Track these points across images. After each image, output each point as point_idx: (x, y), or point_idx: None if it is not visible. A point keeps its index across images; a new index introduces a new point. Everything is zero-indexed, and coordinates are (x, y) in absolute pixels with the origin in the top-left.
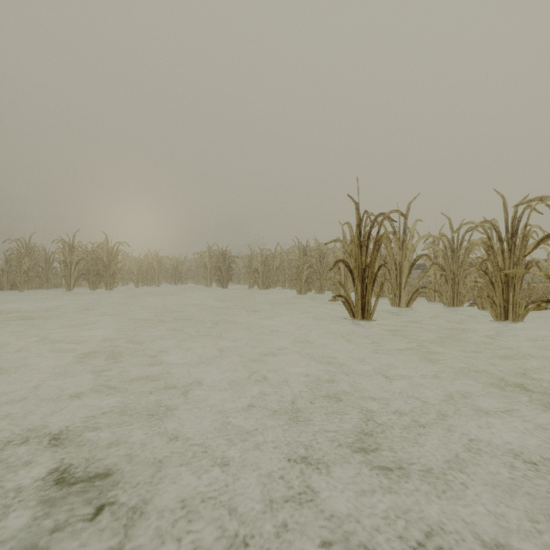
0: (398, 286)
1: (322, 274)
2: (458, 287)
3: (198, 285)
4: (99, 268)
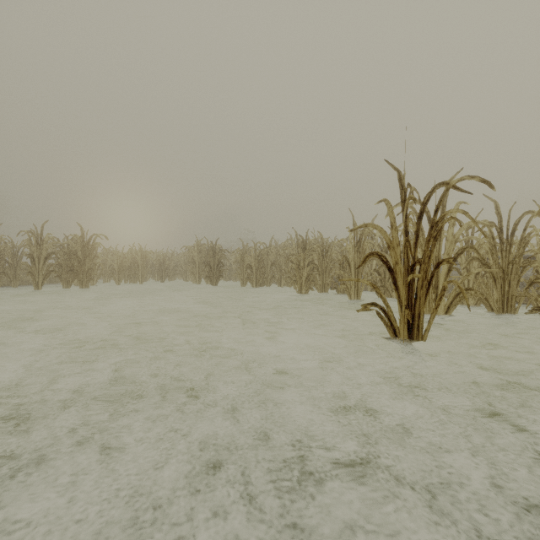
0: (434, 287)
1: (325, 271)
2: (509, 288)
3: (187, 282)
4: (72, 263)
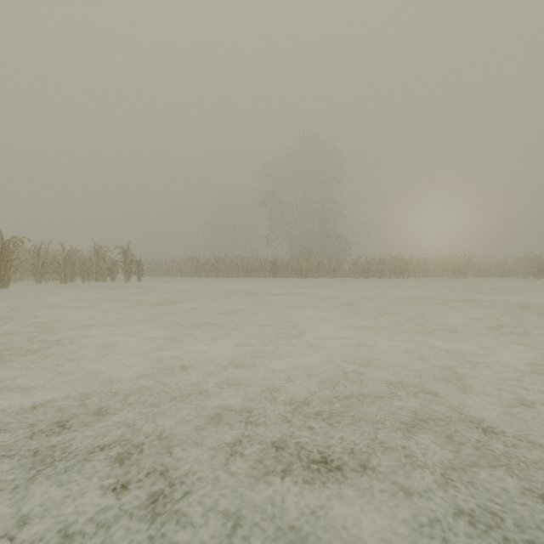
0: None
1: None
2: None
3: (517, 278)
4: (460, 268)
